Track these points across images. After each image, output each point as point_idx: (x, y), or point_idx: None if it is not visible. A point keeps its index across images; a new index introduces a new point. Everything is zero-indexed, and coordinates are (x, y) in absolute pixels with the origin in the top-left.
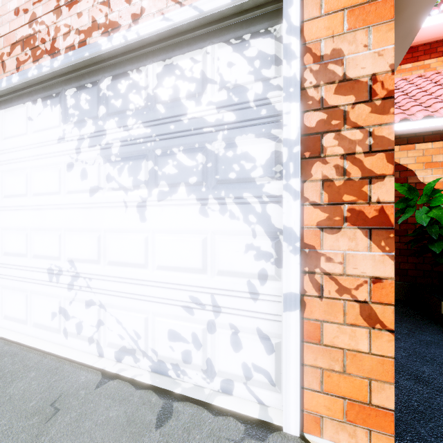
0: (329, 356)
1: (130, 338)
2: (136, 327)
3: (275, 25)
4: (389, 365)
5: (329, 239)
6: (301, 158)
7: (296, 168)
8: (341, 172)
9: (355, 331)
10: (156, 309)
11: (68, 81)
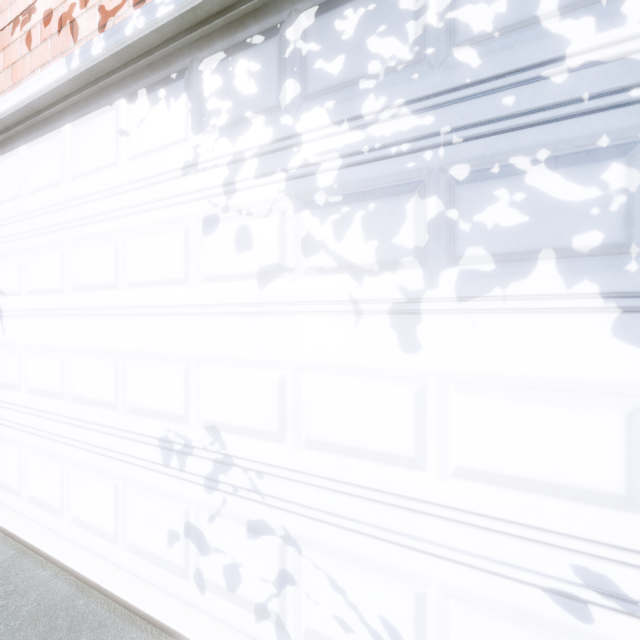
0: None
1: (369, 635)
2: (388, 610)
3: None
4: None
5: None
6: None
7: None
8: None
9: None
10: (453, 578)
11: (206, 39)
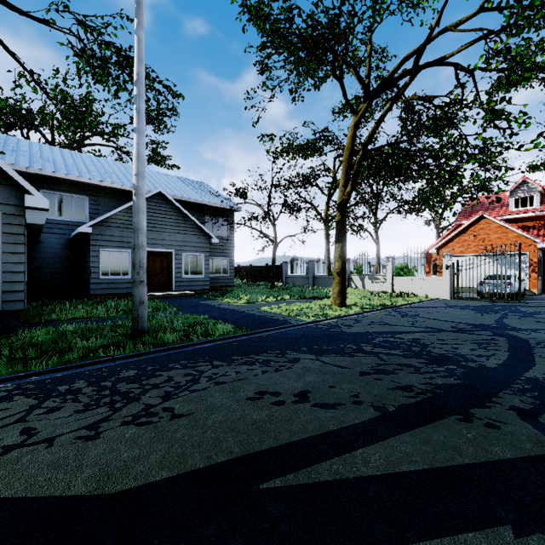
0: (531, 283)
1: None
2: None
3: (526, 254)
4: (537, 283)
5: (531, 274)
6: (529, 267)
7: (528, 268)
8: (532, 268)
9: (534, 280)
10: None
11: (491, 255)
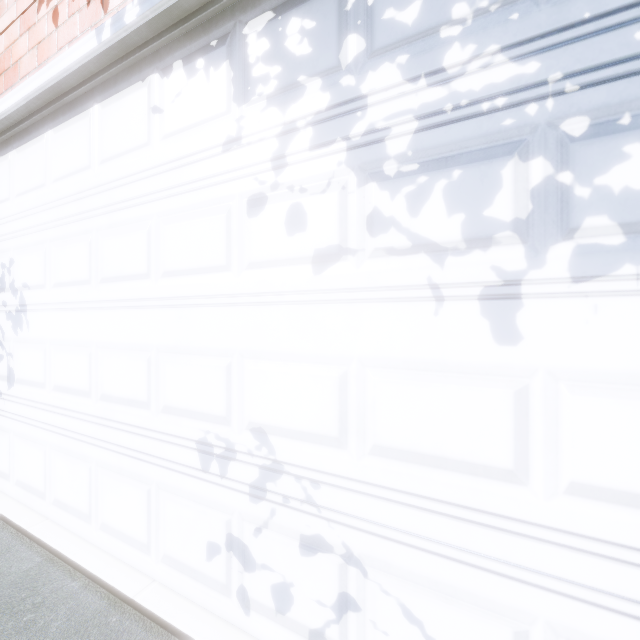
0: None
1: None
2: None
3: None
4: None
5: None
6: None
7: None
8: None
9: None
10: (566, 616)
11: None
